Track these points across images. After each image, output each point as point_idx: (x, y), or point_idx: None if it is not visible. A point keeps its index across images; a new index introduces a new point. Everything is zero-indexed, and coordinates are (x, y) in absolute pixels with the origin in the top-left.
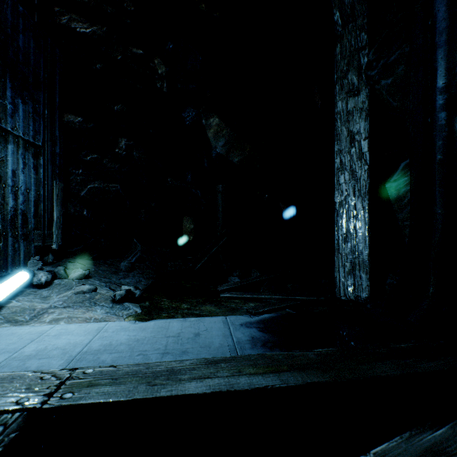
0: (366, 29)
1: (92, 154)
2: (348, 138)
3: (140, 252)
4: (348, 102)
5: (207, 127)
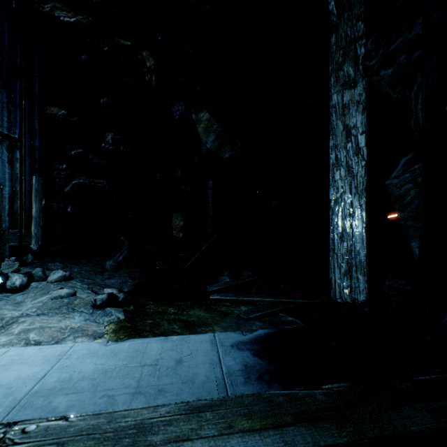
0: (363, 18)
1: (77, 149)
2: (344, 133)
3: (127, 250)
4: (343, 95)
5: (197, 122)
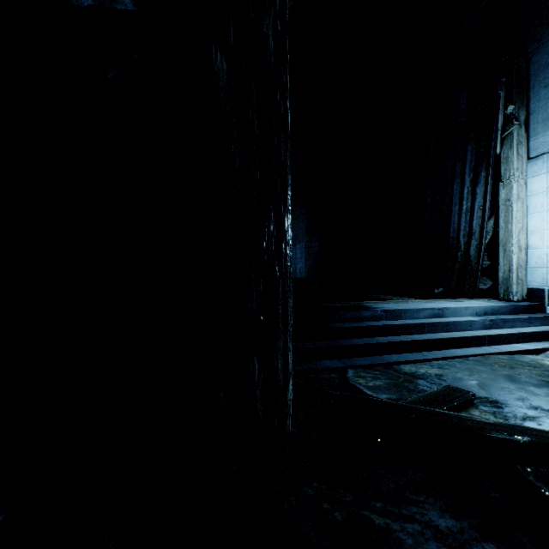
0: None
1: None
2: None
3: None
4: None
5: None
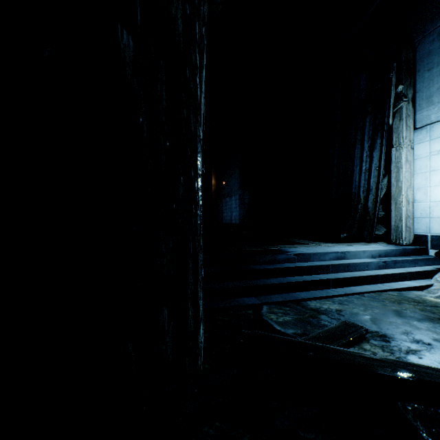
0: None
1: None
2: None
3: None
4: None
5: None
